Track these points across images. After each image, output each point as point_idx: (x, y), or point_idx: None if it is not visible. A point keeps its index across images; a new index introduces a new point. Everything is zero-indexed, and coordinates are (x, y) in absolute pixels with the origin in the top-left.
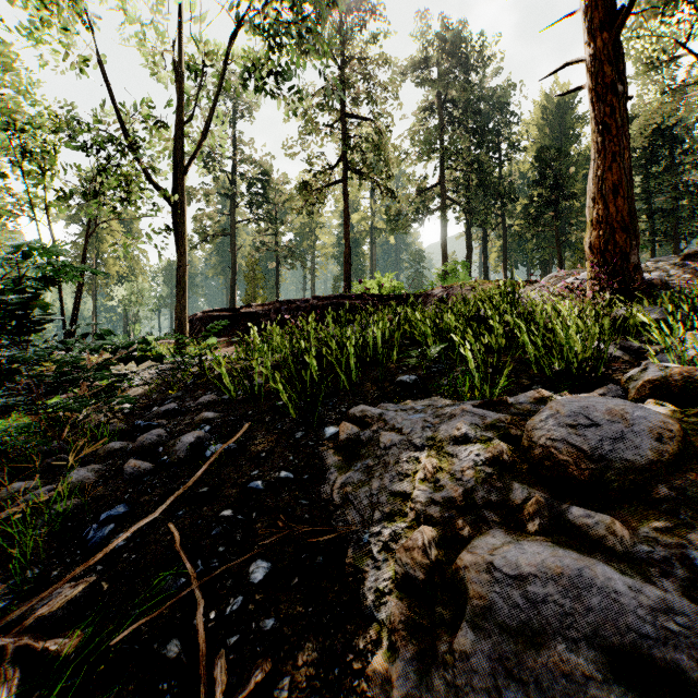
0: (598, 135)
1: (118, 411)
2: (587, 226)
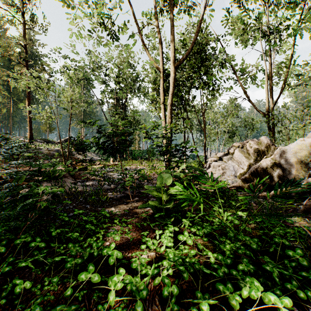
0: (30, 126)
1: (3, 152)
2: (28, 135)
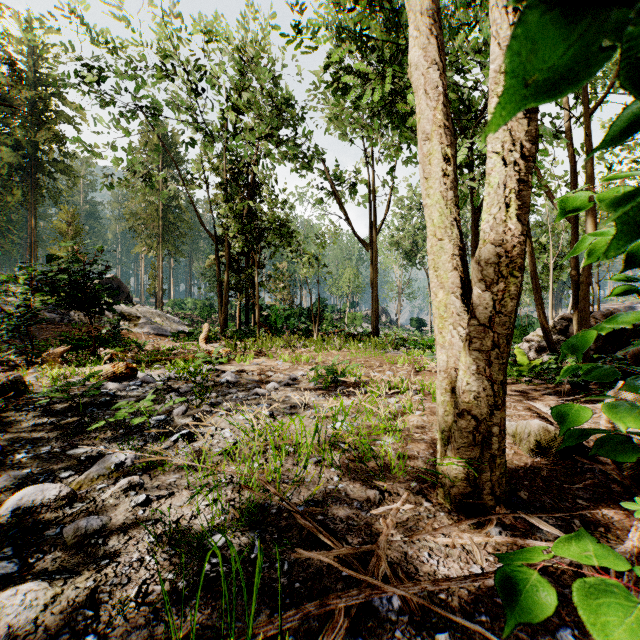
0: None
1: None
2: None
